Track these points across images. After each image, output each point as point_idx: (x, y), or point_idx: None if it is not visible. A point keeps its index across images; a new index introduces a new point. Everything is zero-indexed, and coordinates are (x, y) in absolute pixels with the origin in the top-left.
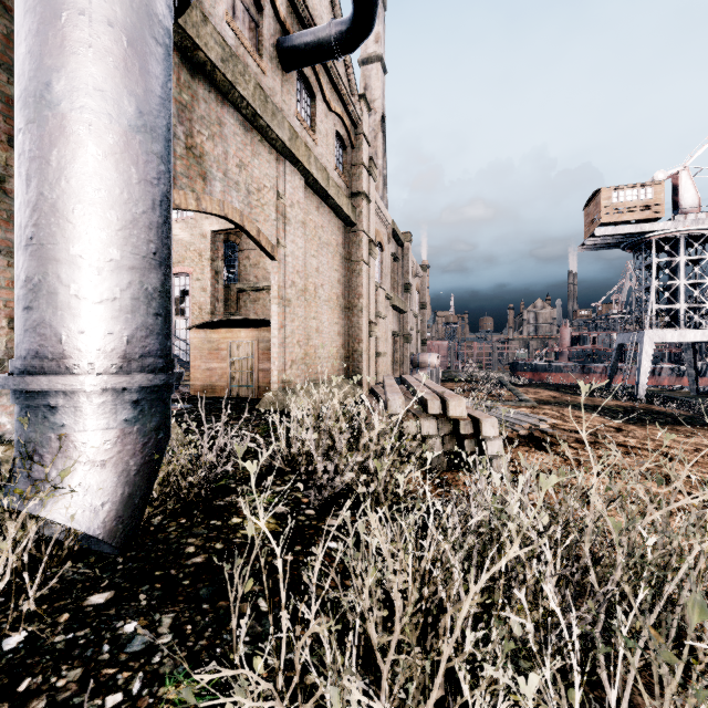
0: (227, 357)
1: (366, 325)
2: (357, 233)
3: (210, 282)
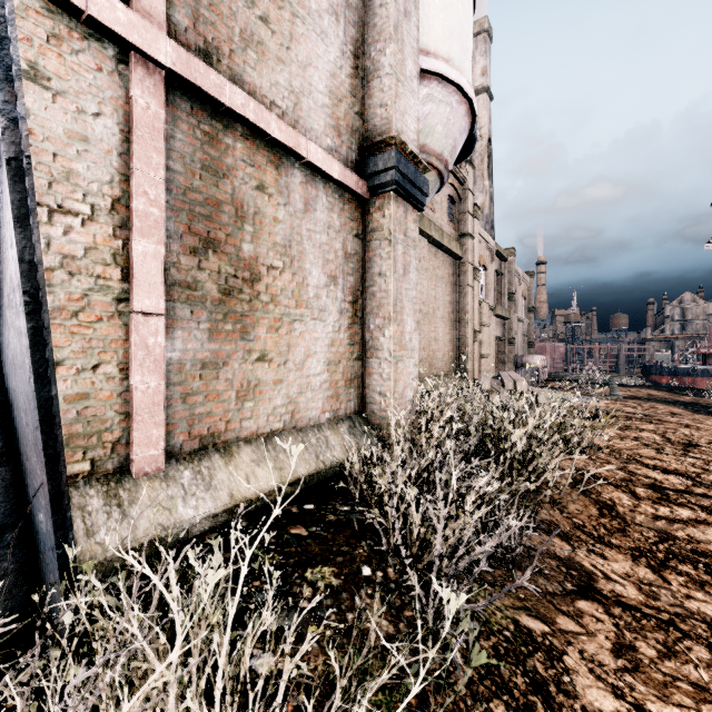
0: None
1: (471, 334)
2: (464, 265)
3: None
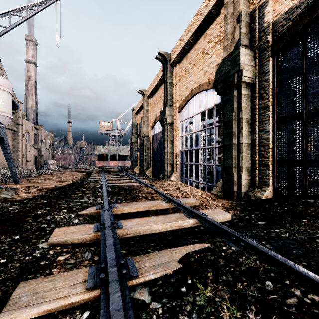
0: None
1: (22, 154)
2: (19, 133)
3: None
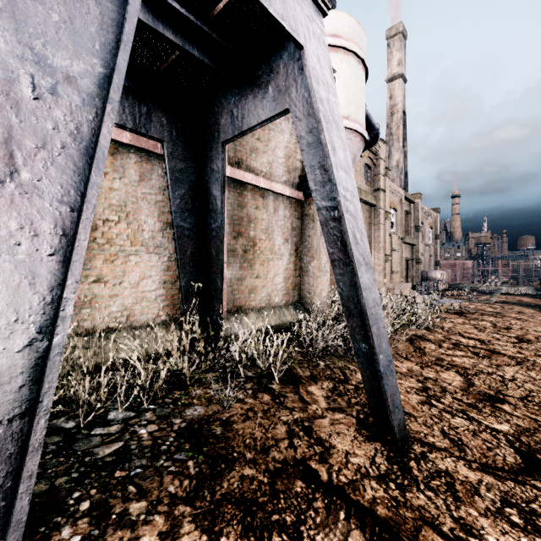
0: None
1: (383, 257)
2: (377, 210)
3: None
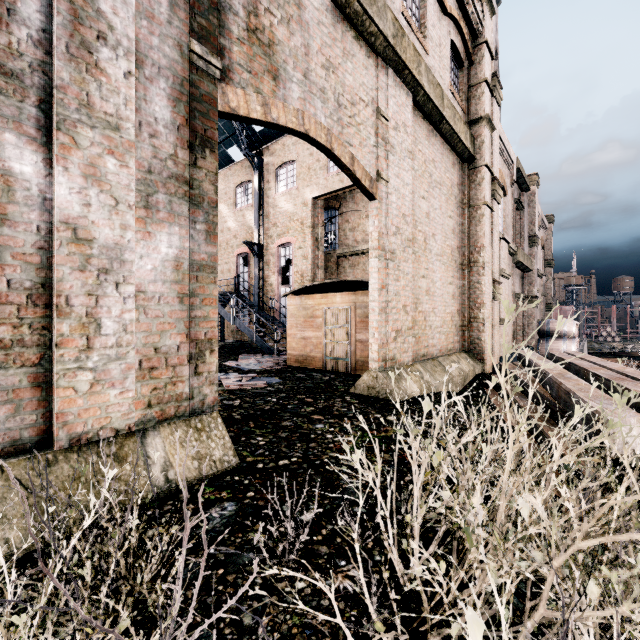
0: (321, 326)
1: (489, 285)
2: (477, 170)
3: (311, 249)
